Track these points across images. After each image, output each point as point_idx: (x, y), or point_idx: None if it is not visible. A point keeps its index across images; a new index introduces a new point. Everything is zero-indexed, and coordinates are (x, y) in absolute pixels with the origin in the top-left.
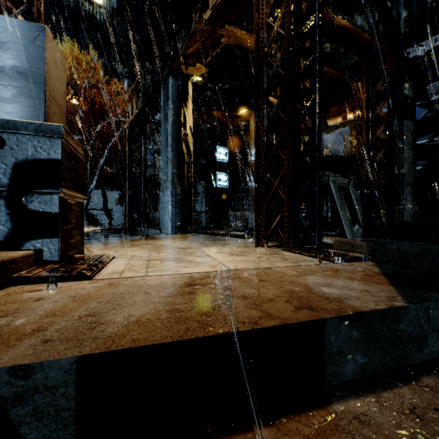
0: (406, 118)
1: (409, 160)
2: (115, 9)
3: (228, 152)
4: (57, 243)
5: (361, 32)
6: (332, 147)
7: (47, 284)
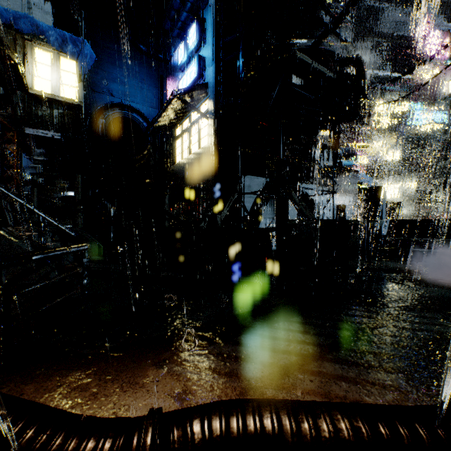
0: (36, 187)
1: (36, 201)
2: None
3: None
4: None
5: (4, 120)
6: None
7: None
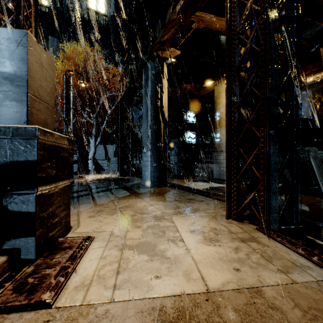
0: None
1: None
2: (113, 15)
3: (195, 115)
4: (33, 241)
5: None
6: None
7: (3, 316)
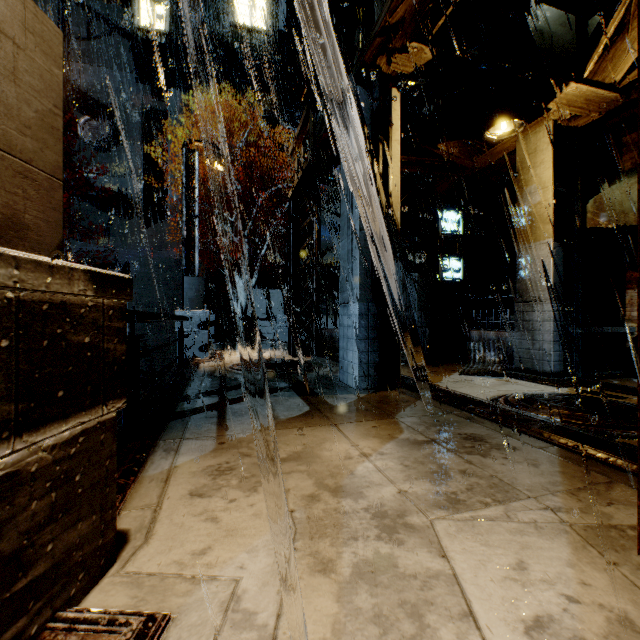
0: None
1: None
2: (284, 32)
3: (462, 217)
4: None
5: None
6: None
7: None
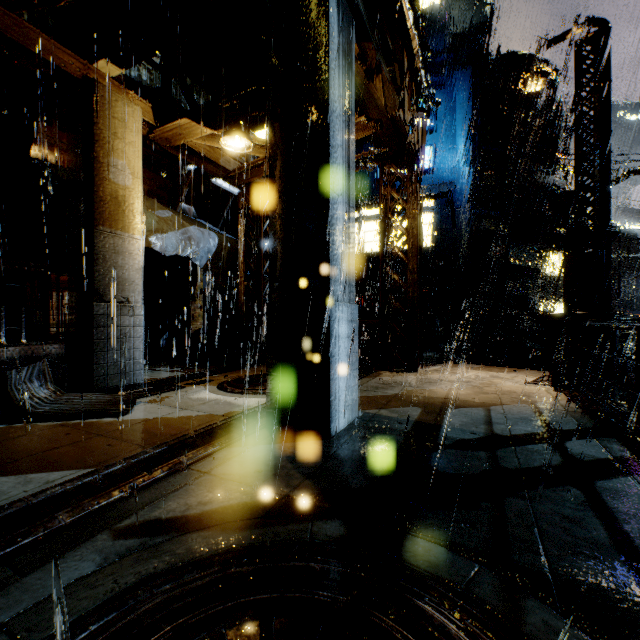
0: None
1: None
2: None
3: None
4: None
5: None
6: (199, 249)
7: None
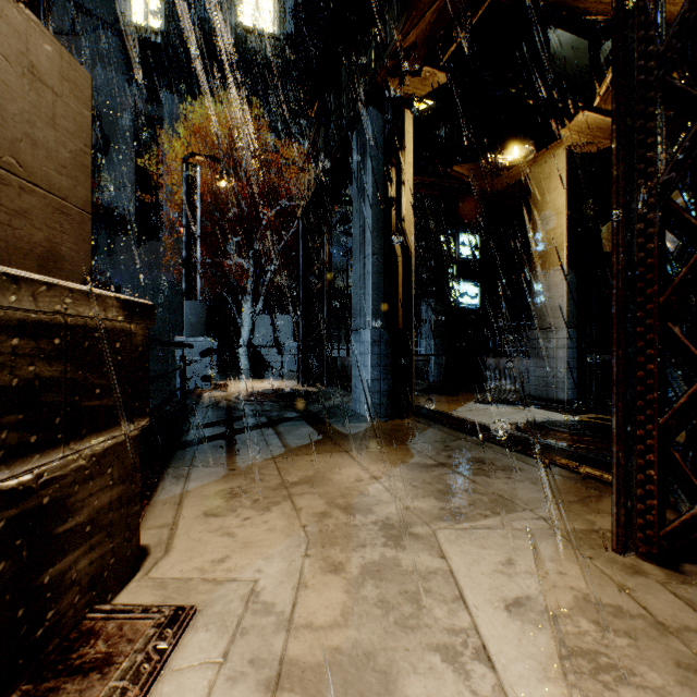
0: None
1: None
2: (292, 36)
3: (479, 241)
4: None
5: None
6: None
7: None
